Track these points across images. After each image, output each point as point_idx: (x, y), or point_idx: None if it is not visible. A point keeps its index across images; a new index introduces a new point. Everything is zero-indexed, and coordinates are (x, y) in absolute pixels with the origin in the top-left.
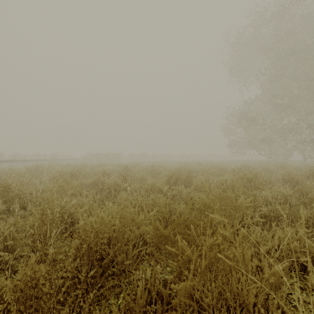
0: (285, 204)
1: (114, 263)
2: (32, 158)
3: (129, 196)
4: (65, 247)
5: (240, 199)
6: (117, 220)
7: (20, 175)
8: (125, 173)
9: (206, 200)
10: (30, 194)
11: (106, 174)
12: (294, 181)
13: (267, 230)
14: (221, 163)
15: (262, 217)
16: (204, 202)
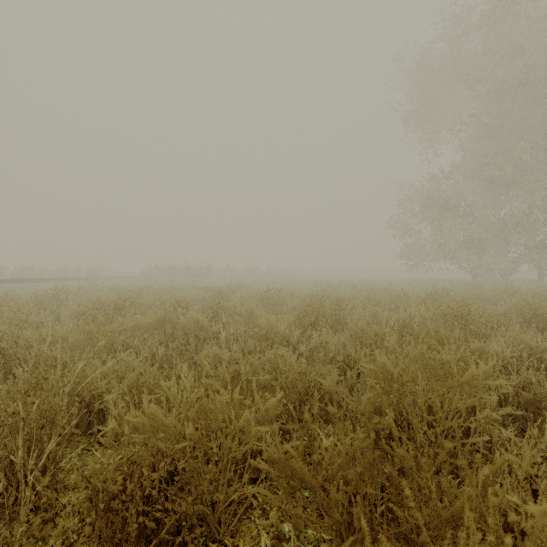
0: (537, 369)
1: (178, 540)
2: (55, 276)
3: (224, 351)
4: (37, 521)
5: (472, 370)
6: (189, 422)
7: (15, 309)
8: (216, 304)
9: (391, 369)
10: (27, 346)
11: (181, 307)
12: (543, 321)
13: (512, 428)
14: (390, 284)
15: (500, 399)
16: (388, 374)
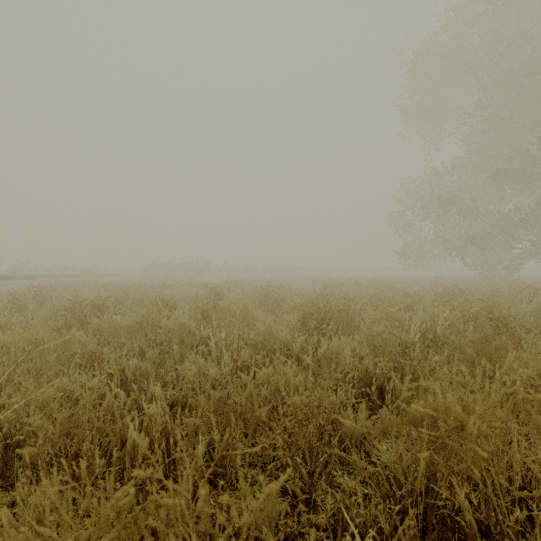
0: None
1: None
2: (51, 273)
3: (209, 366)
4: None
5: None
6: None
7: None
8: (207, 304)
9: (461, 415)
10: None
11: (168, 307)
12: None
13: None
14: (393, 281)
15: None
16: (455, 424)
